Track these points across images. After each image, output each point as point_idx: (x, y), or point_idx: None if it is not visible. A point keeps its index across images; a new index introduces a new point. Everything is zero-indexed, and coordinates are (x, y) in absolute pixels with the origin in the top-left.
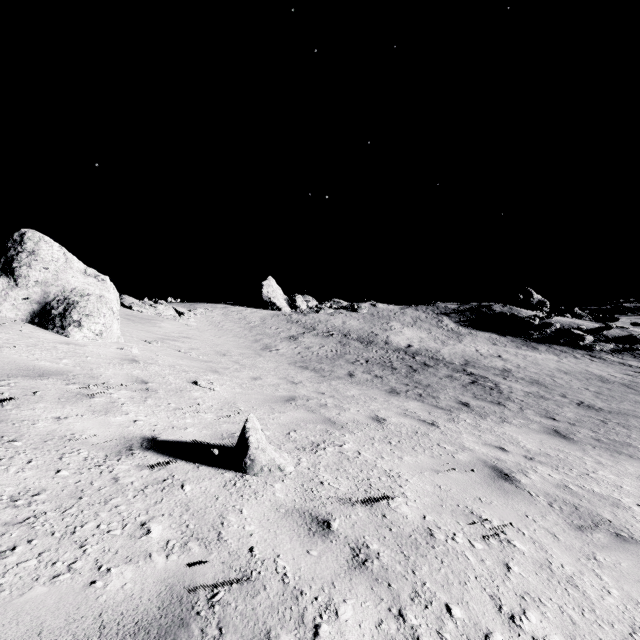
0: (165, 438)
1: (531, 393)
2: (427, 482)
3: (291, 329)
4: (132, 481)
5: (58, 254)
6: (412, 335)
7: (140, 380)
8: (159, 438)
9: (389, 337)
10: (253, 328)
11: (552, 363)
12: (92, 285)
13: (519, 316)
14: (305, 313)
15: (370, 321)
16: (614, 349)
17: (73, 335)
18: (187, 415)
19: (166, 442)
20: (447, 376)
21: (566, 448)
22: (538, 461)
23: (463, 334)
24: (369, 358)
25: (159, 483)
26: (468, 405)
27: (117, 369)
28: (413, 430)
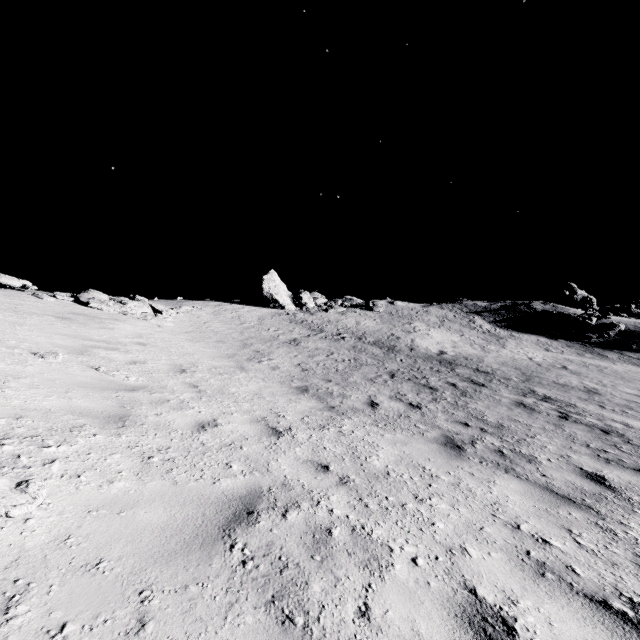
0: None
1: None
2: None
3: (293, 331)
4: None
5: None
6: (442, 338)
7: None
8: None
9: (414, 341)
10: (246, 330)
11: None
12: None
13: (569, 315)
14: (312, 312)
15: (389, 321)
16: None
17: None
18: None
19: None
20: (516, 403)
21: None
22: None
23: (503, 337)
24: (394, 371)
25: None
26: (607, 483)
27: None
28: None
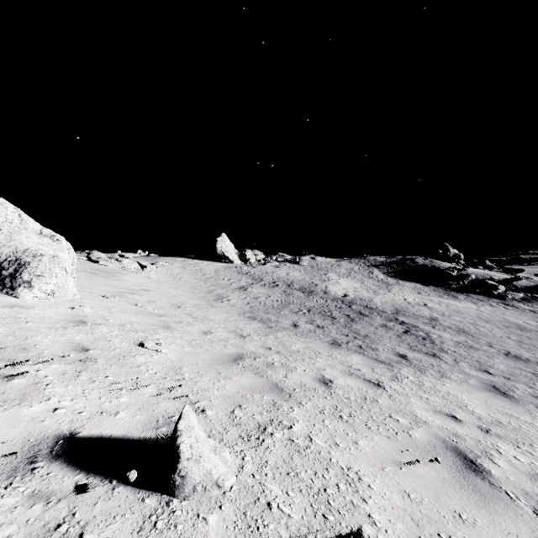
0: (87, 433)
1: (460, 343)
2: (393, 487)
3: (241, 280)
4: (8, 535)
5: (12, 215)
6: (347, 285)
7: (80, 347)
8: (79, 434)
9: (327, 287)
10: (208, 279)
11: (472, 311)
12: (46, 245)
13: (439, 268)
14: (254, 265)
15: (310, 272)
16: (524, 298)
17: (22, 296)
18: (124, 391)
19: (85, 441)
20: (382, 325)
21: (513, 411)
22: (495, 434)
23: (391, 284)
24: (311, 307)
25: (47, 535)
26: (406, 357)
27: (58, 335)
28: (361, 395)
